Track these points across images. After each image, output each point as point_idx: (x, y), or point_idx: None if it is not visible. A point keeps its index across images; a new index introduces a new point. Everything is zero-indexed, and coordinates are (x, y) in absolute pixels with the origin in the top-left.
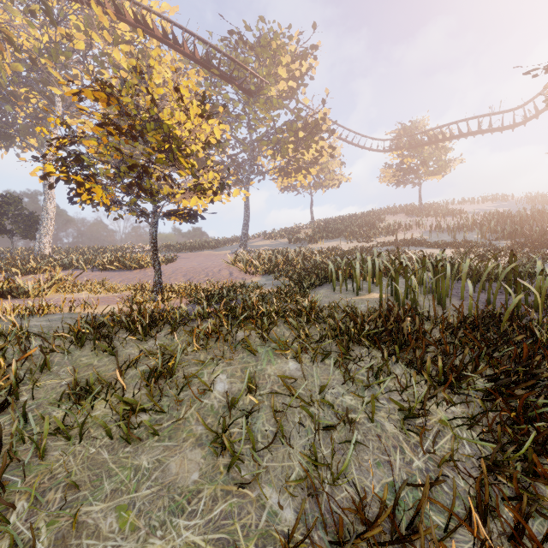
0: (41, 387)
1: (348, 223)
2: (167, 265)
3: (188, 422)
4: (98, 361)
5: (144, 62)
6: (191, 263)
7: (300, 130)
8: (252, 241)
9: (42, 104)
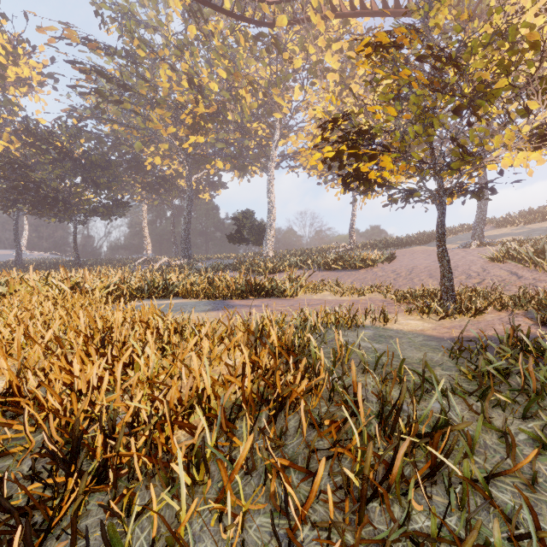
0: None
1: None
2: (390, 263)
3: None
4: None
5: None
6: (419, 260)
7: None
8: None
9: (265, 134)
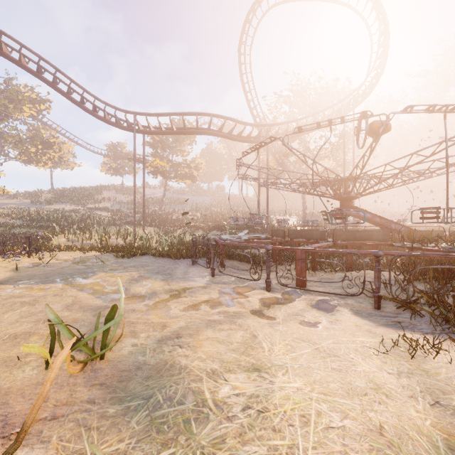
0: None
1: (78, 194)
2: None
3: None
4: None
5: None
6: None
7: (39, 145)
8: None
9: None
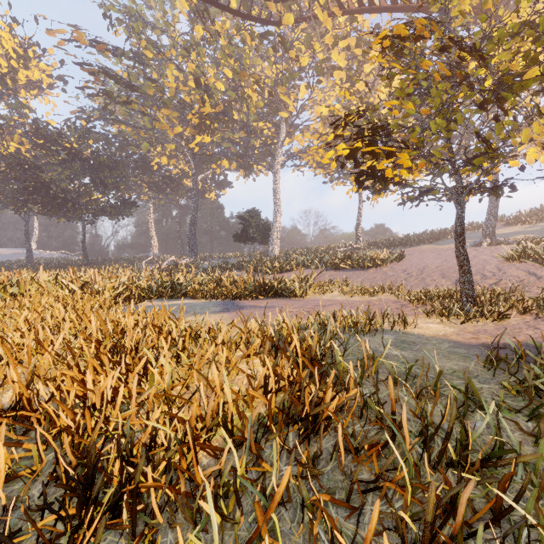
0: None
1: None
2: (399, 262)
3: None
4: None
5: None
6: (429, 260)
7: None
8: None
9: (270, 133)
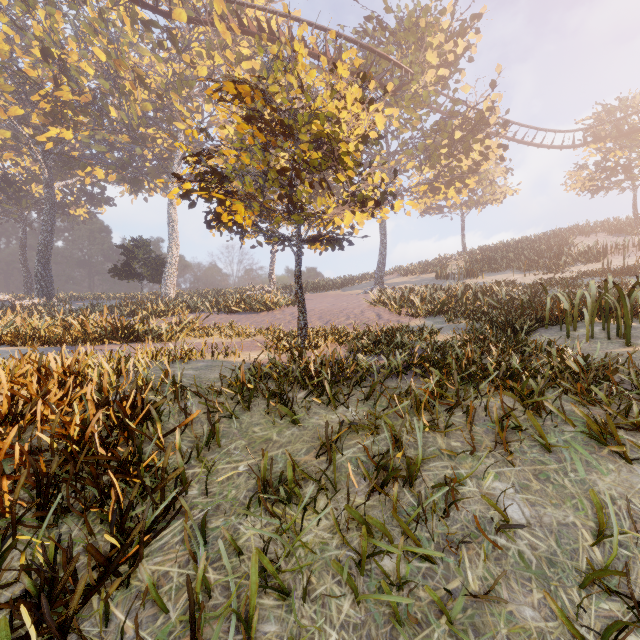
0: (212, 473)
1: (518, 250)
2: (295, 306)
3: (492, 591)
4: (278, 435)
5: (287, 47)
6: (321, 304)
7: (457, 129)
8: (385, 278)
9: (166, 144)
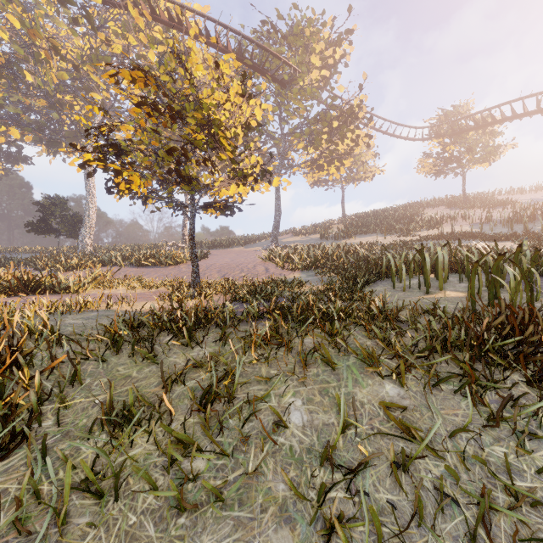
0: (70, 406)
1: (383, 218)
2: (200, 261)
3: (262, 475)
4: (138, 372)
5: (181, 43)
6: (224, 259)
7: (335, 120)
8: (281, 237)
9: (84, 111)
